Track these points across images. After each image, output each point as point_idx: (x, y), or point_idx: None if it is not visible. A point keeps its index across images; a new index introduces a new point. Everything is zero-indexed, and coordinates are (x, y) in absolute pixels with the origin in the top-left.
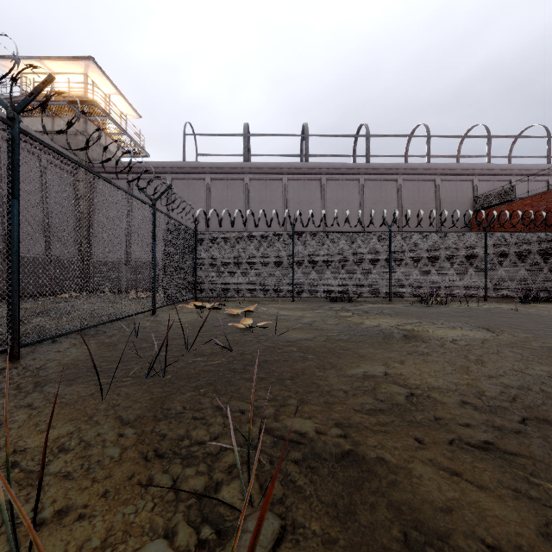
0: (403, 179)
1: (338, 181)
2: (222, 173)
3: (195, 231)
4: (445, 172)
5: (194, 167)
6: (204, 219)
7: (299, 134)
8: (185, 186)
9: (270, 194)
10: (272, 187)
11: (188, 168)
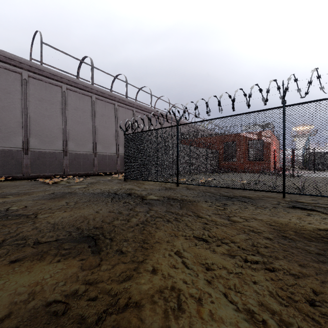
0: (162, 120)
1: (140, 113)
2: (76, 87)
3: (125, 134)
4: (174, 120)
5: (53, 74)
6: (62, 119)
7: (123, 80)
8: (43, 87)
9: (108, 111)
10: (109, 107)
11: (47, 73)
